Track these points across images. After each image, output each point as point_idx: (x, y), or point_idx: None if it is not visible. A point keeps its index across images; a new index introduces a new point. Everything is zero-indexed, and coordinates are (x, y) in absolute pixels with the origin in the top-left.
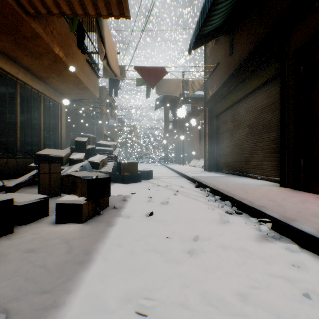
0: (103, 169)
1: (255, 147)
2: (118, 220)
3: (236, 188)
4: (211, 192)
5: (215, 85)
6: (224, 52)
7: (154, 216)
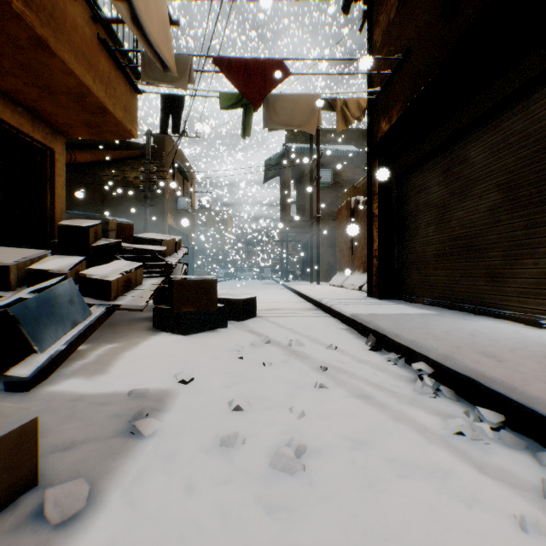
0: (125, 299)
1: (526, 239)
2: None
3: (545, 375)
4: (434, 376)
5: (396, 105)
6: (424, 19)
7: None
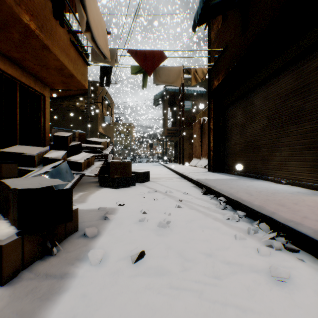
0: (88, 171)
1: (277, 143)
2: (77, 272)
3: (265, 199)
4: (227, 203)
5: (221, 73)
6: (233, 32)
7: (147, 258)
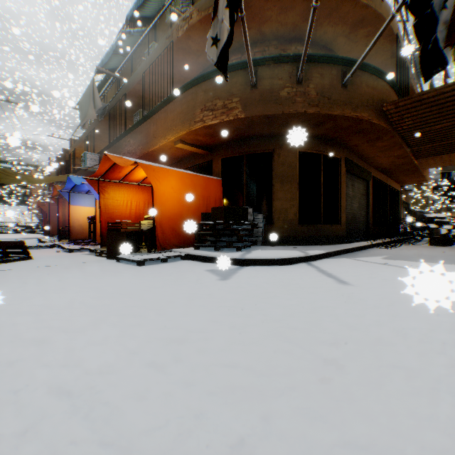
0: (452, 233)
1: None
2: None
3: None
4: None
5: None
6: None
7: None
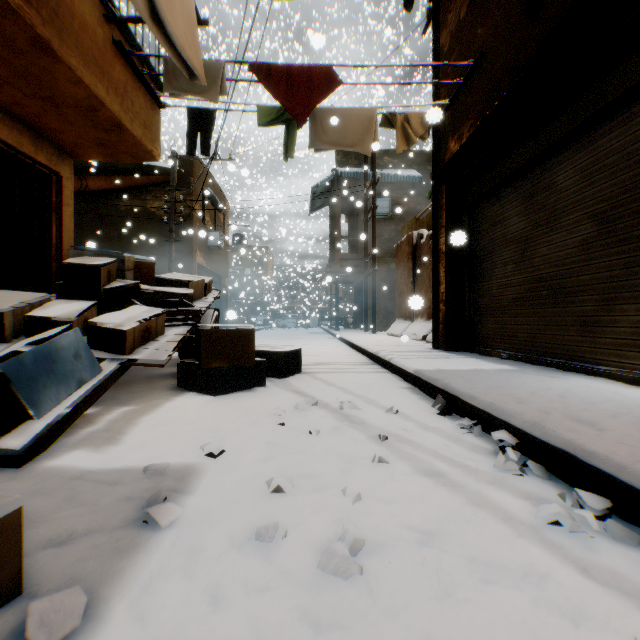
0: (143, 352)
1: (626, 280)
2: None
3: None
4: (518, 448)
5: (468, 121)
6: (501, 17)
7: None
